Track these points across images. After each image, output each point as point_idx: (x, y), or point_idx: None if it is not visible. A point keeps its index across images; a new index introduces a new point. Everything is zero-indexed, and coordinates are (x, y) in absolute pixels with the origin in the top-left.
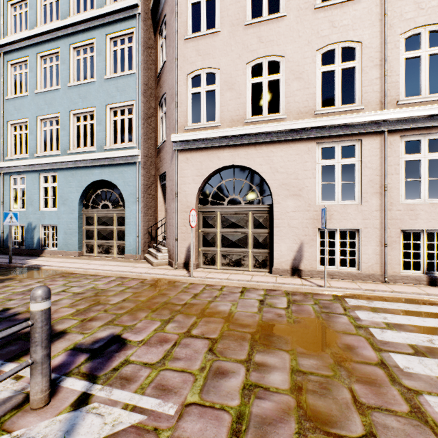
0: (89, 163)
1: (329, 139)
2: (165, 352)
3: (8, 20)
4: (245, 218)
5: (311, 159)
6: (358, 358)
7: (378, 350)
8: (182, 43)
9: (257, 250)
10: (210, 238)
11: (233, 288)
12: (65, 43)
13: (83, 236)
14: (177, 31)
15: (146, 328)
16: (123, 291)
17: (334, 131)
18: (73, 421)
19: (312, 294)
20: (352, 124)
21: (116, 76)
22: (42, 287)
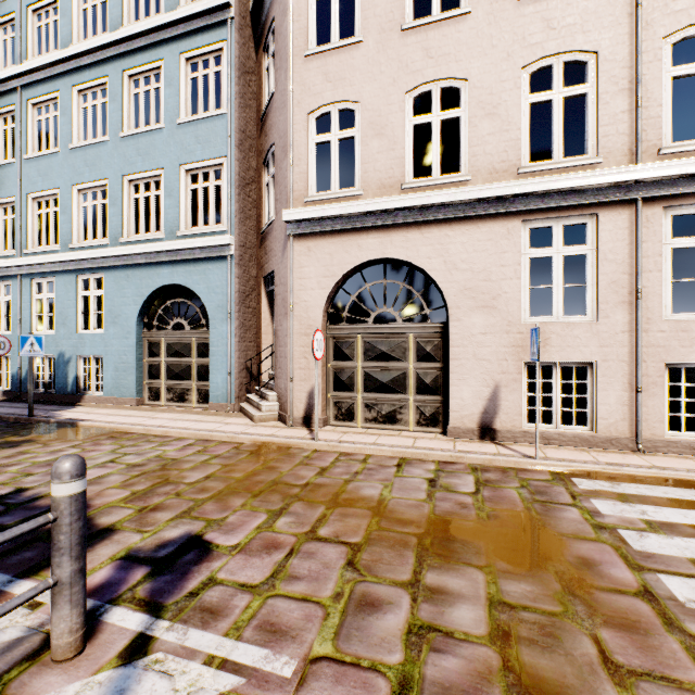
0: (153, 259)
1: (543, 215)
2: (276, 566)
3: (28, 35)
4: (403, 345)
5: (513, 248)
6: (603, 582)
7: (638, 568)
8: (300, 62)
9: (423, 397)
10: (346, 377)
11: (383, 459)
12: (116, 69)
13: (143, 374)
14: (293, 44)
15: (244, 525)
16: (206, 462)
17: (551, 200)
18: (122, 685)
19: (516, 470)
20: (582, 188)
21: (196, 119)
22: (71, 456)
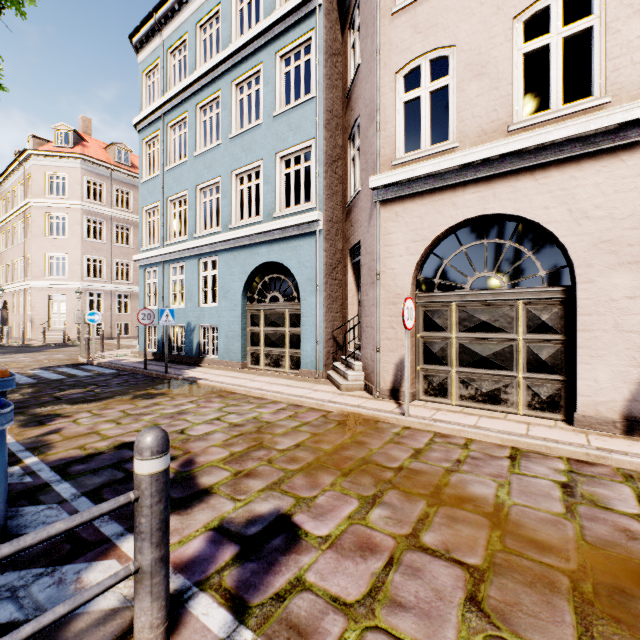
0: (254, 240)
1: None
2: (373, 579)
3: (168, 72)
4: (508, 314)
5: None
6: None
7: None
8: (387, 22)
9: (536, 376)
10: (437, 349)
11: (489, 447)
12: (226, 82)
13: (247, 341)
14: (379, 6)
15: (334, 510)
16: (296, 428)
17: None
18: None
19: None
20: None
21: (288, 108)
22: (152, 429)
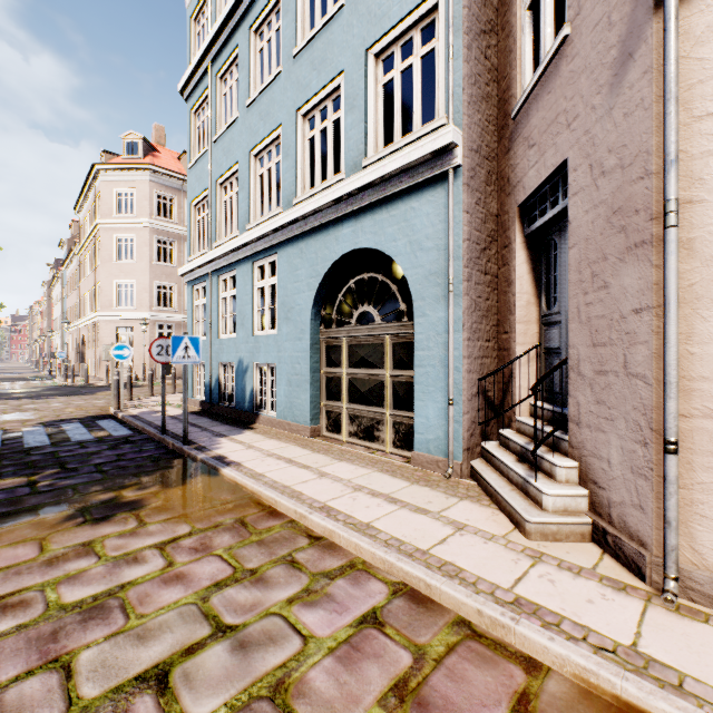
0: (329, 215)
1: None
2: None
3: (217, 2)
4: None
5: None
6: None
7: None
8: None
9: None
10: None
11: None
12: None
13: (320, 391)
14: None
15: None
16: None
17: None
18: None
19: None
20: None
21: None
22: None
